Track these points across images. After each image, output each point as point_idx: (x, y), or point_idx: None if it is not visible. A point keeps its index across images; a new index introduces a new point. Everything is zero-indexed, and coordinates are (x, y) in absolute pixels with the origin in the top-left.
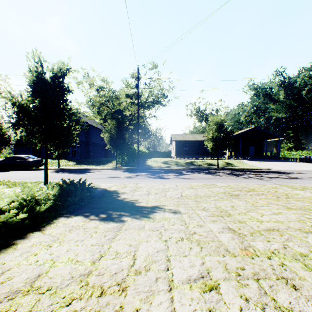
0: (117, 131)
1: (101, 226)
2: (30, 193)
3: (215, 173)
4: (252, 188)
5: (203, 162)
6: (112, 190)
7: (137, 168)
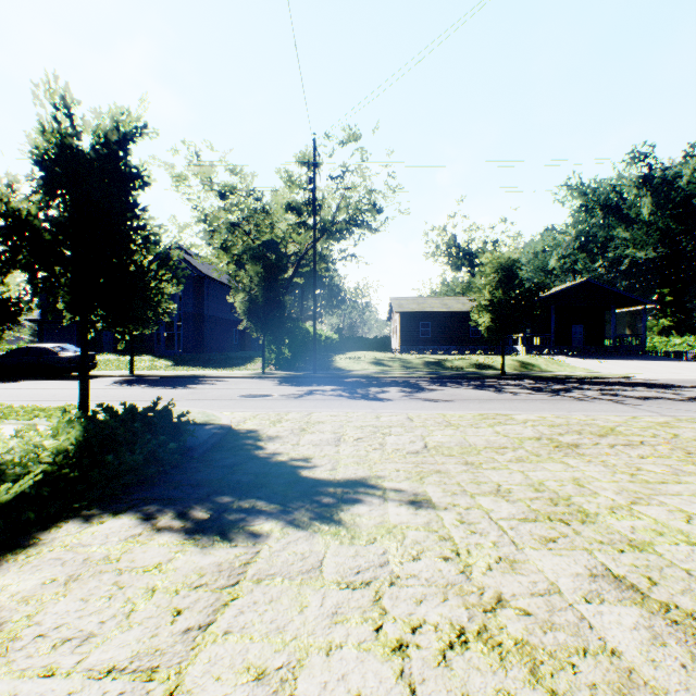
0: (266, 288)
1: (180, 561)
2: None
3: (499, 386)
4: (607, 426)
5: (465, 361)
6: (244, 431)
7: (313, 375)
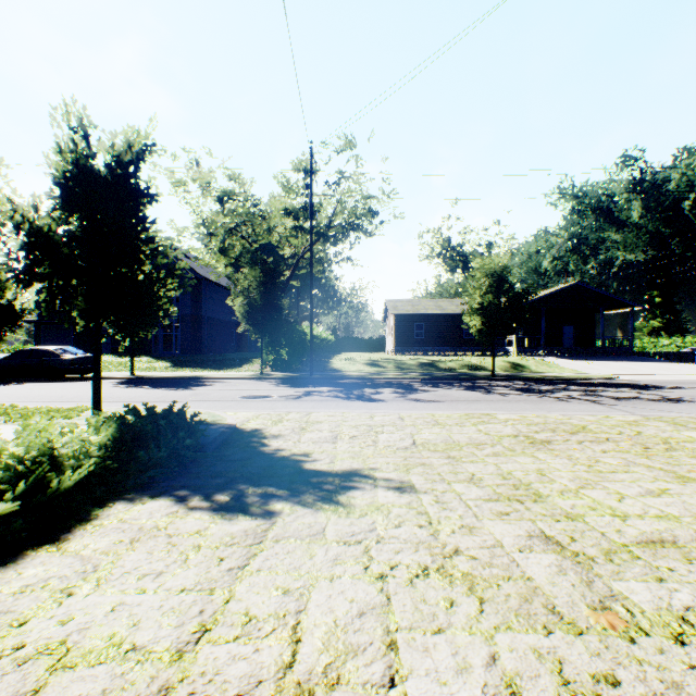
0: (264, 292)
1: (214, 529)
2: (37, 443)
3: (488, 387)
4: (580, 424)
5: (458, 362)
6: (249, 430)
7: (310, 376)
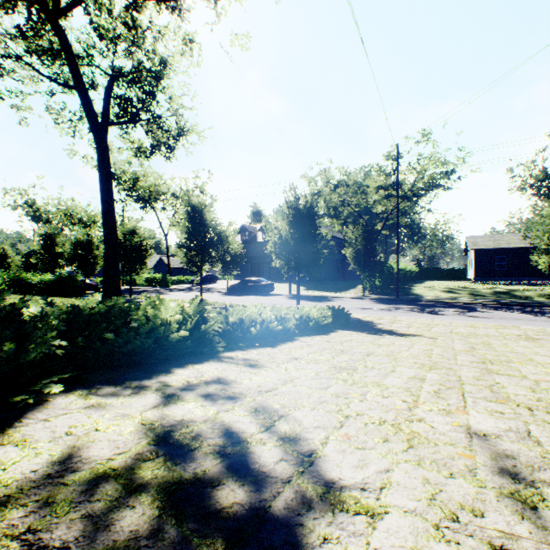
0: (365, 244)
1: (369, 335)
2: (320, 311)
3: (545, 313)
4: None
5: (536, 292)
6: (366, 320)
7: (396, 298)
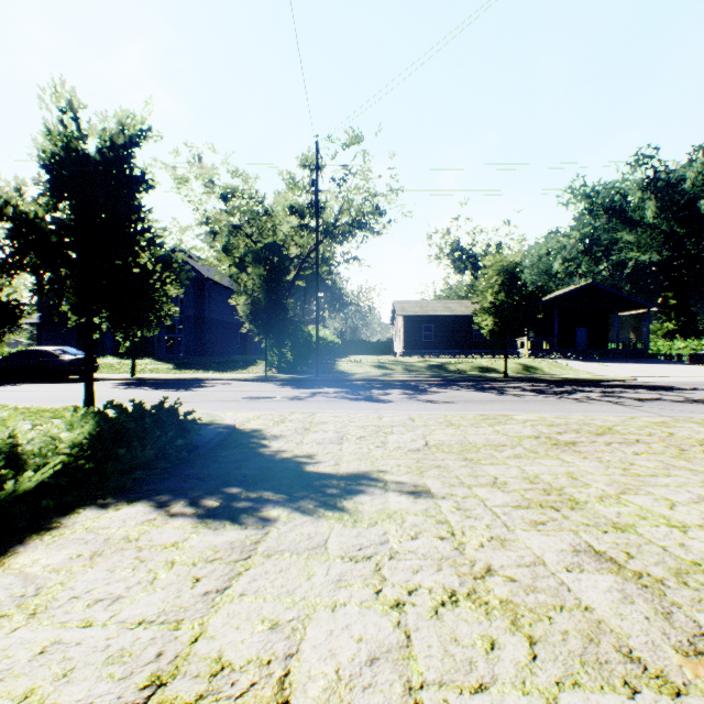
0: (268, 291)
1: (195, 540)
2: None
3: (501, 389)
4: (605, 425)
5: (468, 365)
6: (249, 430)
7: (315, 377)
